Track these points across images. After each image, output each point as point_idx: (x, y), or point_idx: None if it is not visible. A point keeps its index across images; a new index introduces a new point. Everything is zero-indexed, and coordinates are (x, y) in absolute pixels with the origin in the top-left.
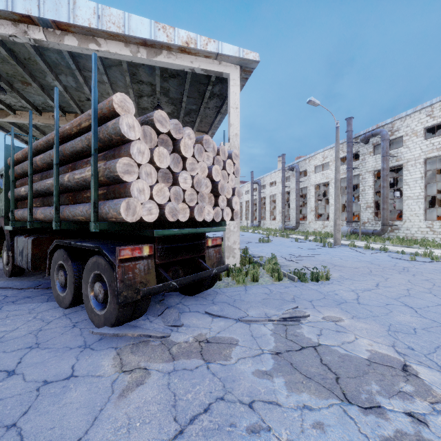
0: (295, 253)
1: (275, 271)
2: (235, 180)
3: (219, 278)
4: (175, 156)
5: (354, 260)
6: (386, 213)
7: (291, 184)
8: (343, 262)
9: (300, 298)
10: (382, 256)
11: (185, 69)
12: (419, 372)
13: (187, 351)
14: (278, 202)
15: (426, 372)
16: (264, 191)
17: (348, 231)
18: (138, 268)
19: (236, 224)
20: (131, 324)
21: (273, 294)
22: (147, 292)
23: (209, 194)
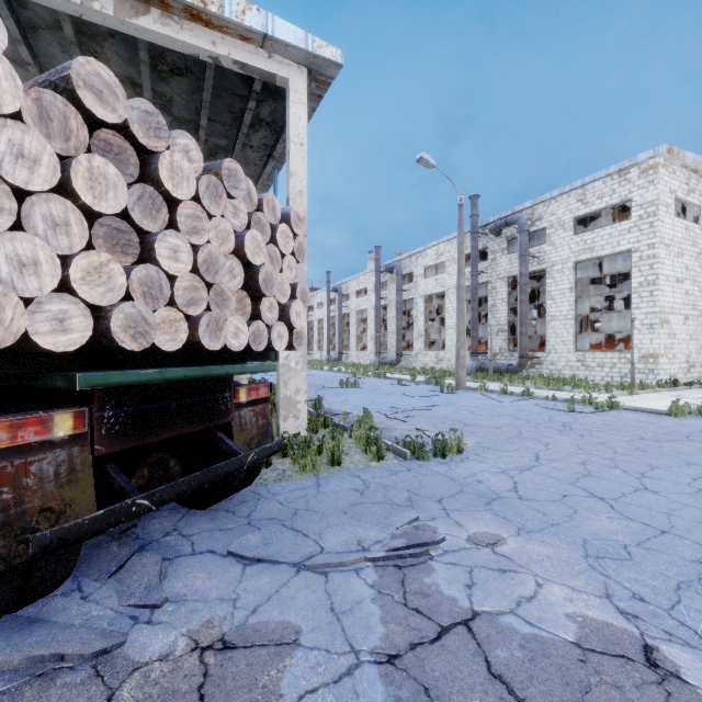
0: (401, 404)
1: (372, 441)
2: (296, 269)
3: (266, 463)
4: (146, 190)
5: (491, 413)
6: (526, 340)
7: (390, 294)
8: (476, 419)
9: (421, 496)
10: (528, 406)
11: (199, 55)
12: (680, 664)
13: (163, 694)
14: (369, 321)
15: (691, 662)
16: (348, 304)
17: (473, 366)
18: (34, 473)
19: (300, 358)
20: (26, 613)
21: (372, 492)
22: (51, 541)
23: (240, 293)
